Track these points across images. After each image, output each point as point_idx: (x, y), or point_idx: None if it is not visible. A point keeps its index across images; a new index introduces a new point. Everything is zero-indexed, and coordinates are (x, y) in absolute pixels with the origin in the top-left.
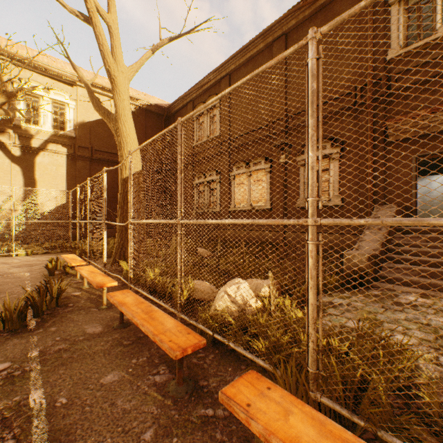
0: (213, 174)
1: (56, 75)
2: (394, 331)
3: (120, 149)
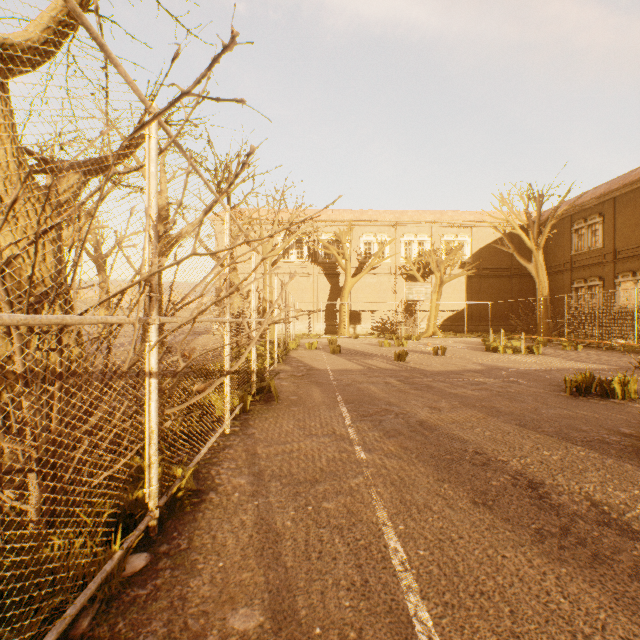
0: (594, 280)
1: (461, 225)
2: None
3: (538, 283)
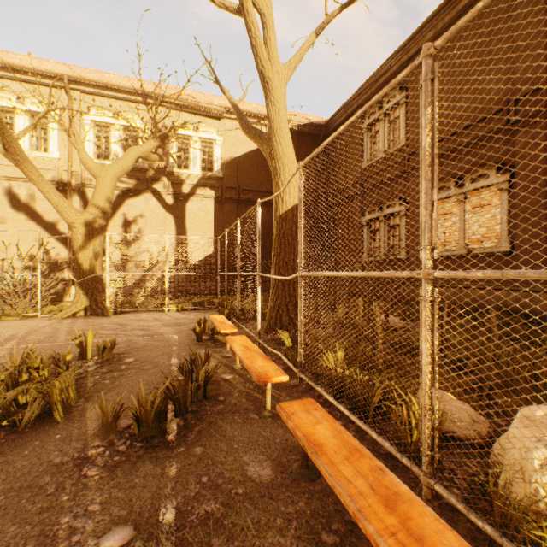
0: (394, 205)
1: (204, 111)
2: None
3: (274, 176)
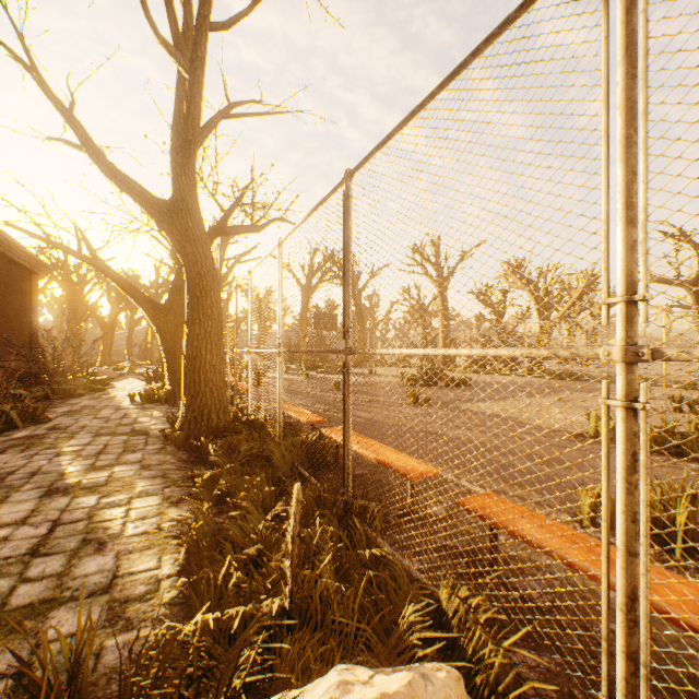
0: None
1: None
2: (68, 579)
3: None
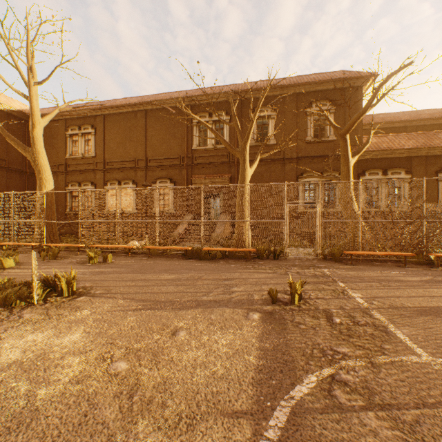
0: (89, 185)
1: None
2: None
3: (39, 174)
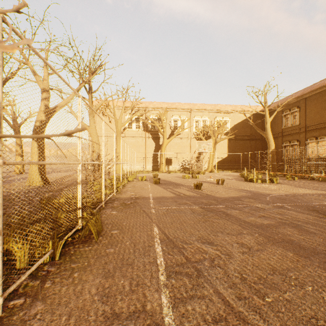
0: (295, 142)
1: (225, 112)
2: None
3: (268, 142)
